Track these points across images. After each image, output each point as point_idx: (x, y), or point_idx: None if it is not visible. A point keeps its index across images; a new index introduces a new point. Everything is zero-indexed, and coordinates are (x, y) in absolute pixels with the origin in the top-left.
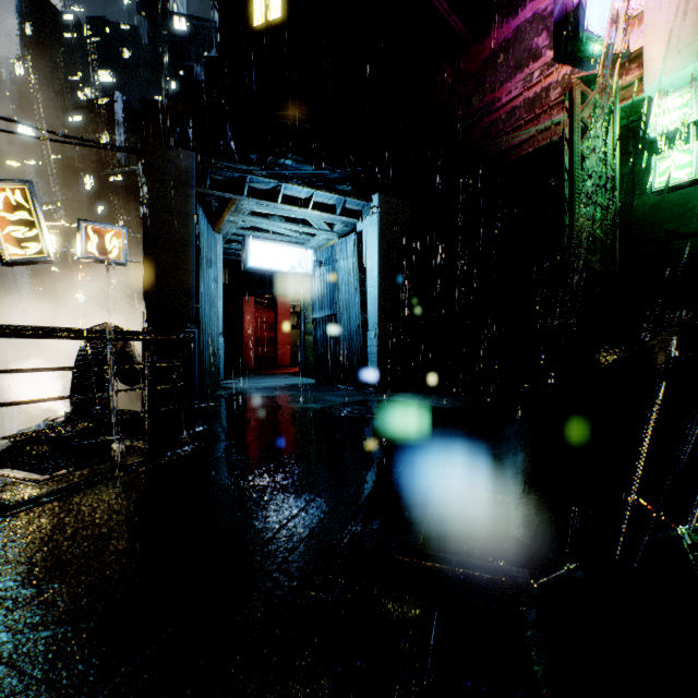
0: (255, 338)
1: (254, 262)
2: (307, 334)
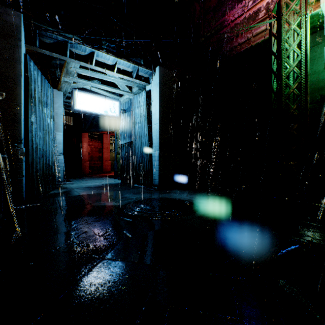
0: (90, 156)
1: (79, 106)
2: (117, 154)
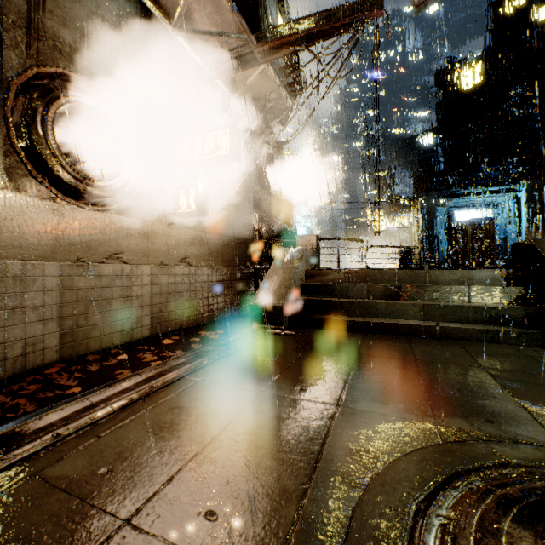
0: None
1: (461, 219)
2: None
